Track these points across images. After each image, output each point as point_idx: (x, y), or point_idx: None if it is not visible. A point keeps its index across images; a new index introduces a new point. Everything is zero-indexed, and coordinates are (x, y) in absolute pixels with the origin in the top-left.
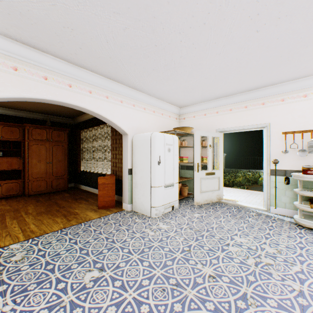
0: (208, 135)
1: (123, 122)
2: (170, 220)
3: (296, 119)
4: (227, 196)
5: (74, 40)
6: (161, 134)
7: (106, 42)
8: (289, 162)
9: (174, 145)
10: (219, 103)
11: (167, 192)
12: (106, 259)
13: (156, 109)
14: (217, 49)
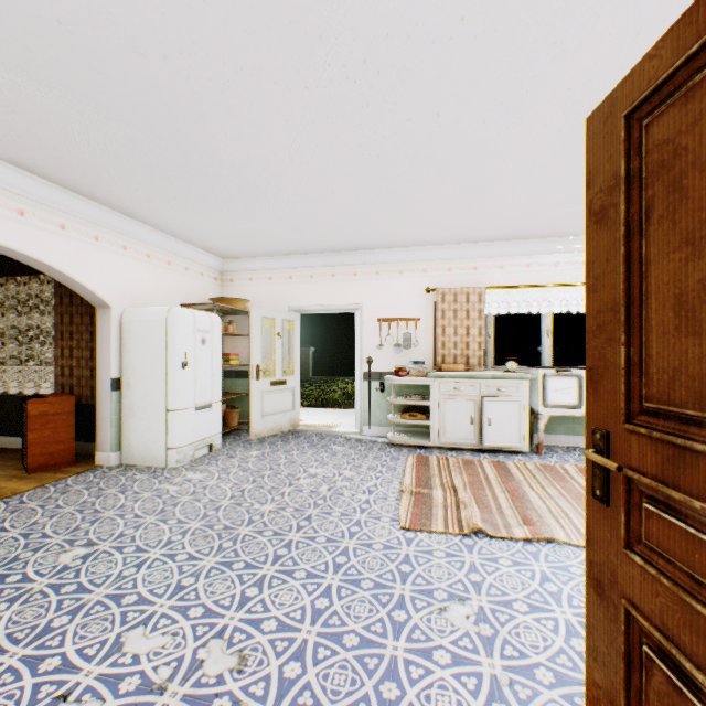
0: (275, 317)
1: (101, 280)
2: (209, 466)
3: (392, 302)
4: (308, 422)
5: (9, 124)
6: (189, 311)
7: (87, 144)
8: (385, 360)
9: (215, 332)
10: (294, 263)
11: (200, 419)
12: (94, 533)
13: (174, 258)
14: (285, 197)
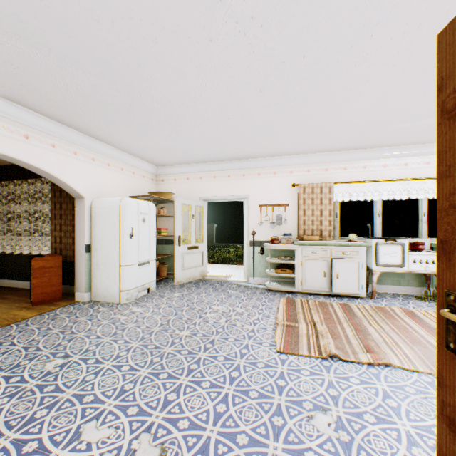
0: (191, 204)
1: (78, 181)
2: (147, 303)
3: (269, 193)
4: (212, 273)
5: (15, 76)
6: (134, 200)
7: (66, 89)
8: (264, 233)
9: (151, 214)
10: (203, 168)
11: (141, 271)
12: (69, 348)
13: (125, 166)
14: (197, 123)
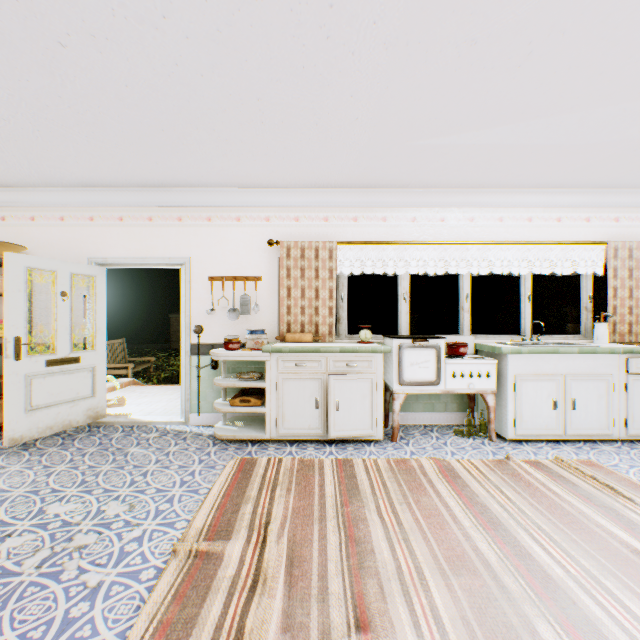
0: (57, 269)
1: None
2: None
3: (228, 256)
4: (130, 407)
5: None
6: None
7: None
8: (219, 329)
9: None
10: (96, 200)
11: None
12: None
13: None
14: None
